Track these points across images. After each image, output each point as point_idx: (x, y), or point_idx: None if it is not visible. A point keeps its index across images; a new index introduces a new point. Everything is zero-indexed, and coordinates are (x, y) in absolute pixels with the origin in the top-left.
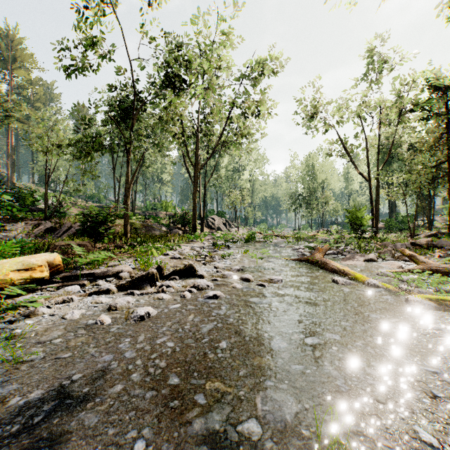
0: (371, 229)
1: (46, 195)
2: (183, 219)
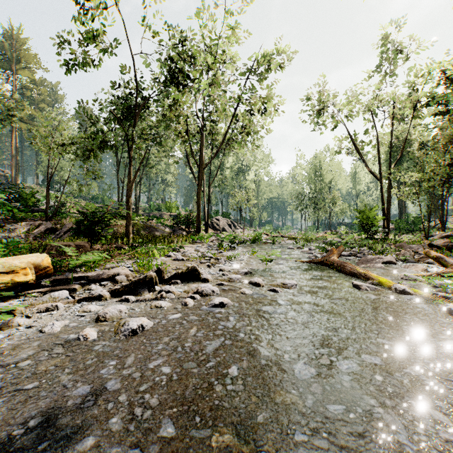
0: (383, 230)
1: (47, 194)
2: (187, 220)
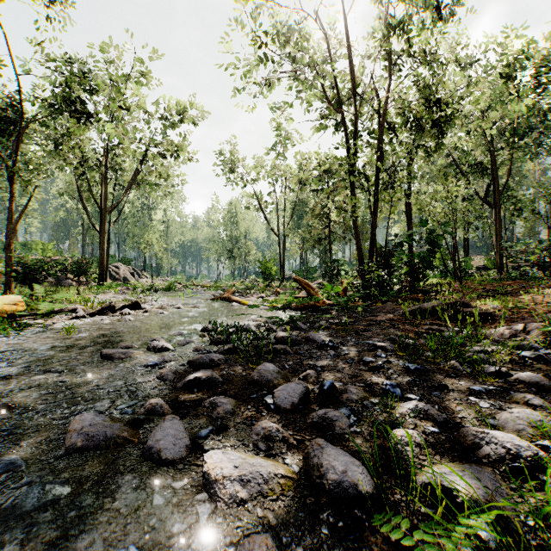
0: (278, 278)
1: None
2: (79, 267)
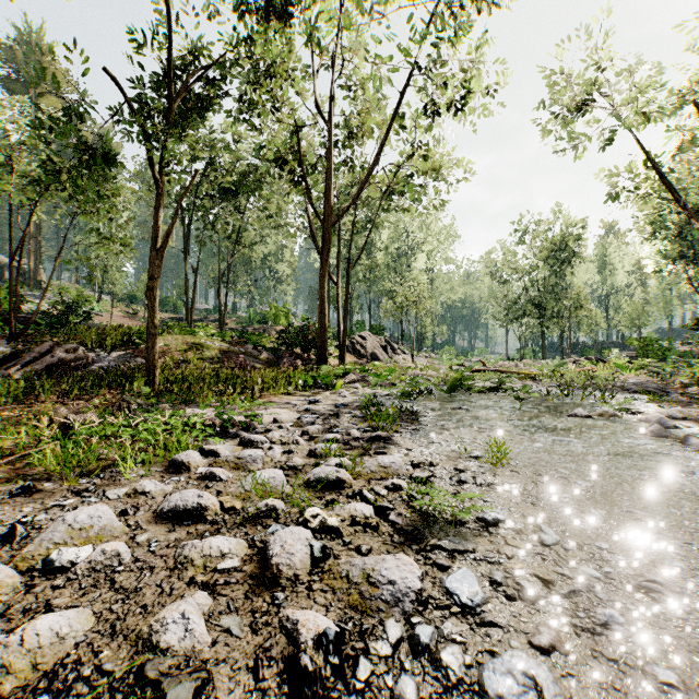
0: None
1: (12, 285)
2: (304, 338)
